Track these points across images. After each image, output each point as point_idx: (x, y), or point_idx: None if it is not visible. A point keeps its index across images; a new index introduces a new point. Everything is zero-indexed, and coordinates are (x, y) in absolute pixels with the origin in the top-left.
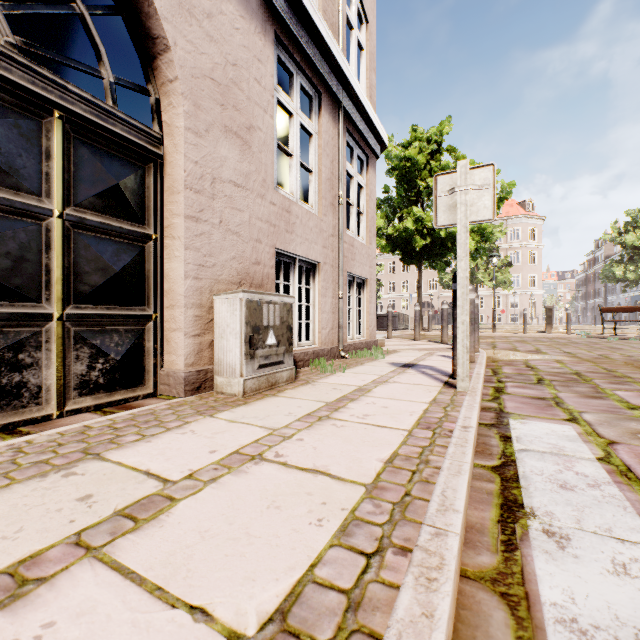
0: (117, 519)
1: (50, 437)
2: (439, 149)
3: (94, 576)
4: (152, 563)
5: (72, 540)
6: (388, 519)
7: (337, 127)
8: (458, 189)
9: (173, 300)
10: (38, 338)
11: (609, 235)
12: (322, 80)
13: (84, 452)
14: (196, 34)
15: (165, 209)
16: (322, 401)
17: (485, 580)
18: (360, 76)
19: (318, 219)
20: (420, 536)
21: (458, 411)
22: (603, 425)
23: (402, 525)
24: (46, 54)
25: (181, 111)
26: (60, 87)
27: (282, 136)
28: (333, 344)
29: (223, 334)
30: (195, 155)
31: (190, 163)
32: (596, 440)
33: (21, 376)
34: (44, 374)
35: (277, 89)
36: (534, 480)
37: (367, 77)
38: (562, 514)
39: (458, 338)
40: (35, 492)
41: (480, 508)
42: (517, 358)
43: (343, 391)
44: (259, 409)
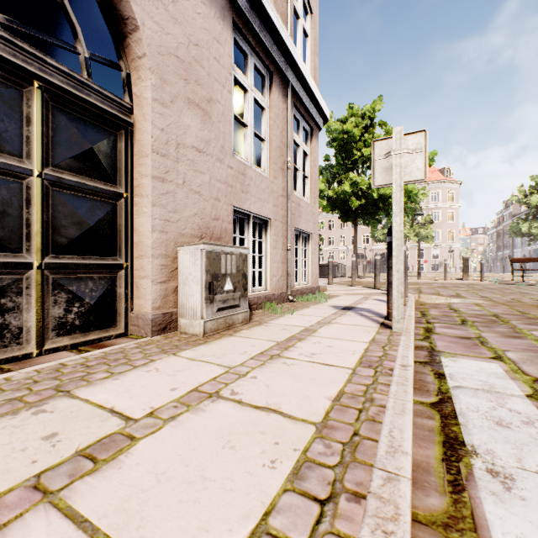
0: (78, 460)
1: (27, 374)
2: (372, 124)
3: (47, 525)
4: (106, 510)
5: (31, 483)
6: (339, 461)
7: (286, 102)
8: (393, 153)
9: (142, 251)
10: (19, 285)
11: (516, 197)
12: (273, 61)
13: (56, 389)
14: (162, 16)
15: (135, 171)
16: (273, 340)
17: (437, 525)
18: (305, 59)
19: (269, 181)
20: (372, 481)
21: (395, 350)
22: (526, 363)
23: (353, 467)
24: (26, 30)
25: (149, 84)
26: (39, 60)
27: (238, 112)
28: (282, 289)
29: (186, 281)
30: (161, 123)
31: (157, 130)
32: (522, 377)
33: (3, 319)
34: (25, 317)
35: (234, 68)
36: (471, 417)
37: (311, 60)
38: (502, 452)
39: (393, 284)
40: (4, 430)
41: (424, 446)
42: (441, 302)
43: (292, 331)
44: (217, 348)
